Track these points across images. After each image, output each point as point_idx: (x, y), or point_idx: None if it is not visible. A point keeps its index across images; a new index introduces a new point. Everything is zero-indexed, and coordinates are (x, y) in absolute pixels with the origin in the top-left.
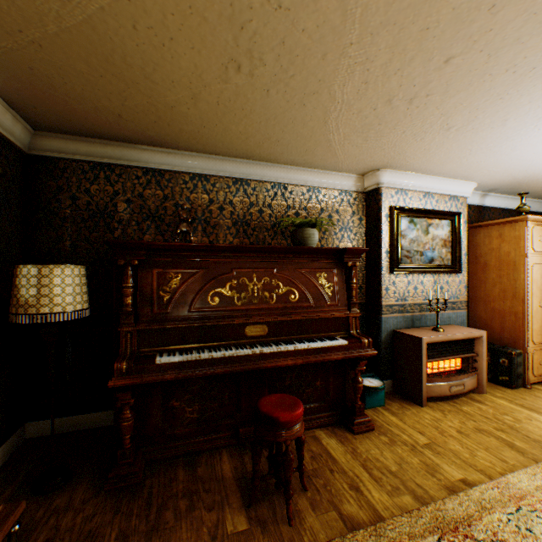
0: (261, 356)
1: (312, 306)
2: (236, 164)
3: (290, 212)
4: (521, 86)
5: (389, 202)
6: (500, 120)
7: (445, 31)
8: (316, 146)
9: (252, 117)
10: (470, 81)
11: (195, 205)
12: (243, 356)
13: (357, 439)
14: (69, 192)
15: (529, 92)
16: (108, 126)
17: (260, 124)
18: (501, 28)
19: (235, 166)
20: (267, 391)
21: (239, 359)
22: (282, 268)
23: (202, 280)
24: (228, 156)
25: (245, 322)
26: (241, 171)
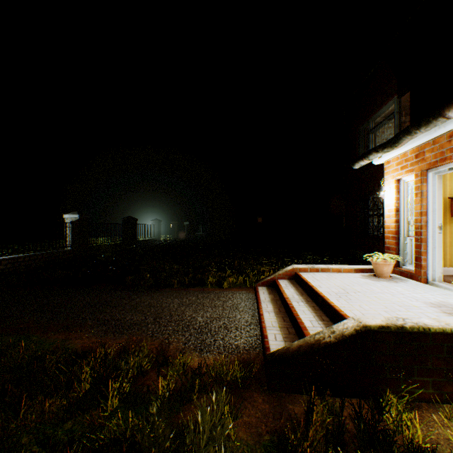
0: None
1: None
2: None
3: None
4: None
5: None
6: None
7: None
8: None
9: None
10: None
11: None
12: None
13: None
14: None
15: None
16: None
17: None
18: None
19: None
20: None
21: None
22: None
23: None
24: None
25: None
26: None
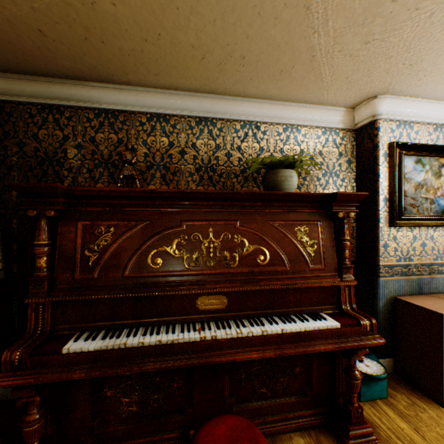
0: (213, 344)
1: (289, 270)
2: (199, 100)
3: (262, 155)
4: None
5: (388, 138)
6: None
7: None
8: (294, 62)
9: (202, 10)
10: None
11: (152, 149)
12: (187, 345)
13: None
14: (15, 138)
15: None
16: (40, 53)
17: (214, 24)
18: None
19: (198, 103)
20: (228, 379)
21: (180, 348)
22: (248, 220)
23: (141, 236)
24: (188, 90)
25: (195, 292)
26: (205, 108)
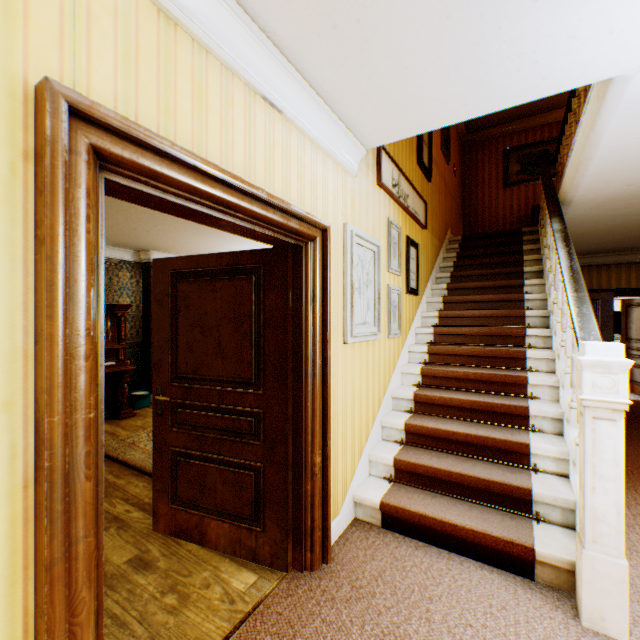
0: None
1: None
2: None
3: None
4: (199, 237)
5: None
6: (203, 244)
7: (149, 220)
8: None
9: None
10: (174, 232)
11: None
12: None
13: (123, 421)
14: None
15: (205, 239)
16: None
17: None
18: (172, 224)
19: None
20: None
21: None
22: None
23: None
24: None
25: None
26: None
